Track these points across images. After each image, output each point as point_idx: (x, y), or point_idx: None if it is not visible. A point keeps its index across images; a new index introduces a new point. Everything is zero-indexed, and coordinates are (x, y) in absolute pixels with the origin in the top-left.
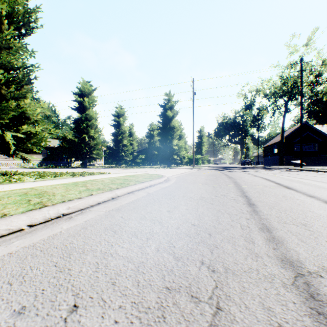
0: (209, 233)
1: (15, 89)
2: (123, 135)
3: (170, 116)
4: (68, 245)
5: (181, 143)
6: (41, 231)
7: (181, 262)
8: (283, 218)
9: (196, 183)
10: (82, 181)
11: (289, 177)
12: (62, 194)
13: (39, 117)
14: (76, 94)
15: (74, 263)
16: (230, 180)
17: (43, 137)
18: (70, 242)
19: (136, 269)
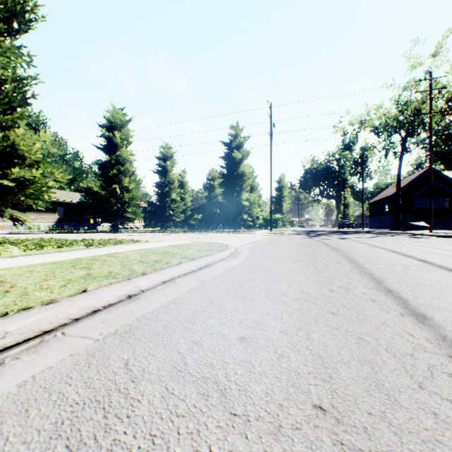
0: None
1: (2, 114)
2: (171, 186)
3: (238, 158)
4: None
5: (253, 197)
6: None
7: None
8: None
9: (284, 259)
10: (90, 257)
11: (427, 247)
12: (25, 289)
13: (38, 156)
14: (103, 126)
15: None
16: (338, 254)
17: (43, 186)
18: None
19: None
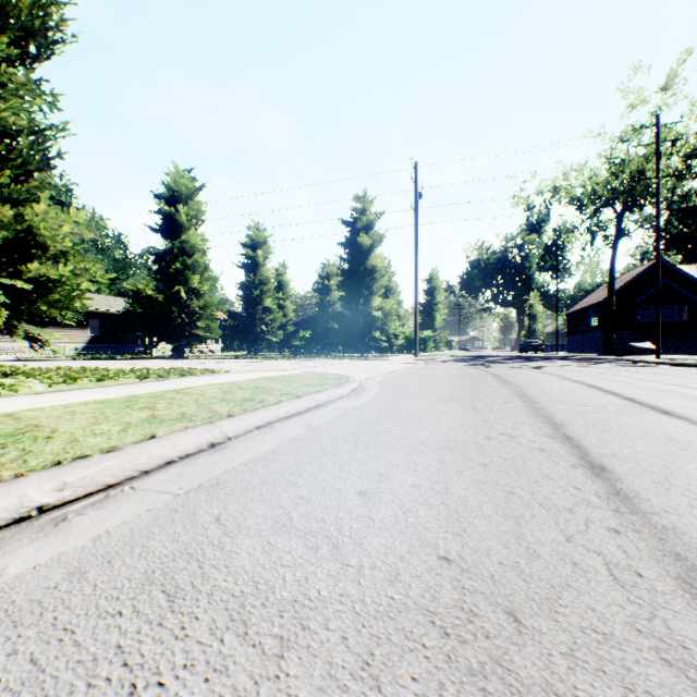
0: (509, 608)
1: (13, 181)
2: (265, 288)
3: (367, 245)
4: None
5: (389, 304)
6: None
7: None
8: None
9: (430, 397)
10: (150, 394)
11: (644, 380)
12: (72, 435)
13: (66, 245)
14: (160, 197)
15: None
16: (510, 390)
17: (75, 290)
18: None
19: None
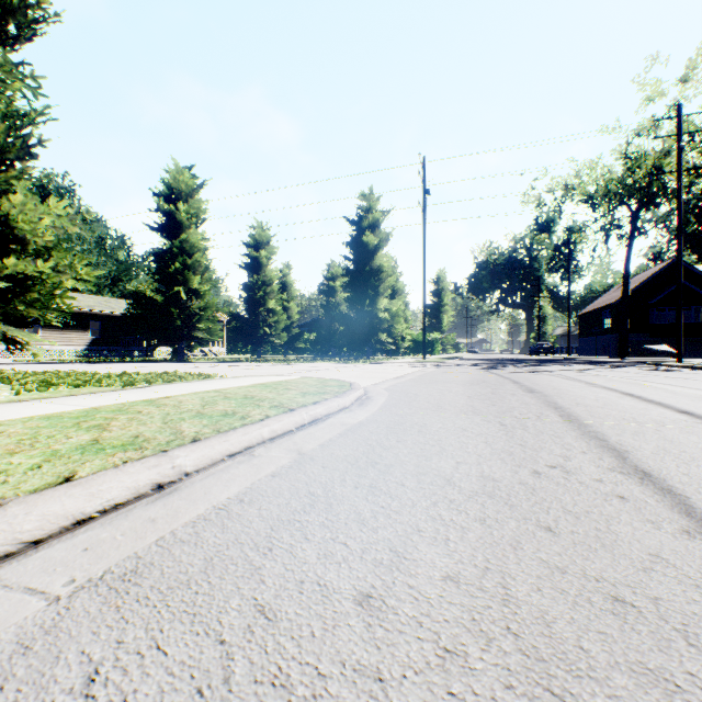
0: None
1: None
2: (268, 289)
3: (373, 244)
4: None
5: (396, 305)
6: None
7: None
8: None
9: (447, 408)
10: (117, 405)
11: (684, 387)
12: None
13: (47, 239)
14: (160, 195)
15: None
16: (537, 399)
17: (55, 288)
18: None
19: None
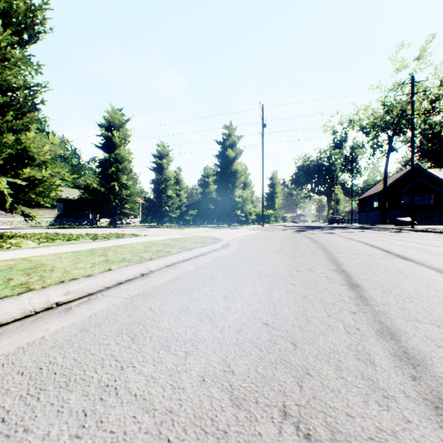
0: (292, 341)
1: (14, 118)
2: (167, 183)
3: (232, 156)
4: (45, 368)
5: (246, 193)
6: (10, 336)
7: (243, 411)
8: (411, 312)
9: (268, 250)
10: (102, 248)
11: (399, 240)
12: (64, 268)
13: (47, 157)
14: (102, 126)
15: (41, 413)
16: (316, 246)
17: (52, 185)
18: (51, 362)
19: (155, 429)
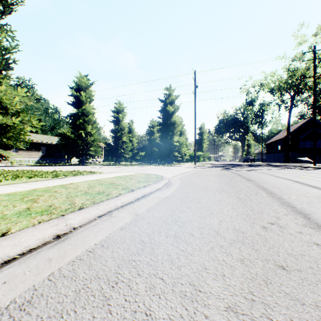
0: None
1: None
2: (123, 132)
3: (171, 111)
4: None
5: (182, 139)
6: None
7: None
8: None
9: (209, 189)
10: (45, 188)
11: None
12: None
13: (17, 107)
14: (72, 88)
15: None
16: (253, 184)
17: (21, 130)
18: None
19: None
